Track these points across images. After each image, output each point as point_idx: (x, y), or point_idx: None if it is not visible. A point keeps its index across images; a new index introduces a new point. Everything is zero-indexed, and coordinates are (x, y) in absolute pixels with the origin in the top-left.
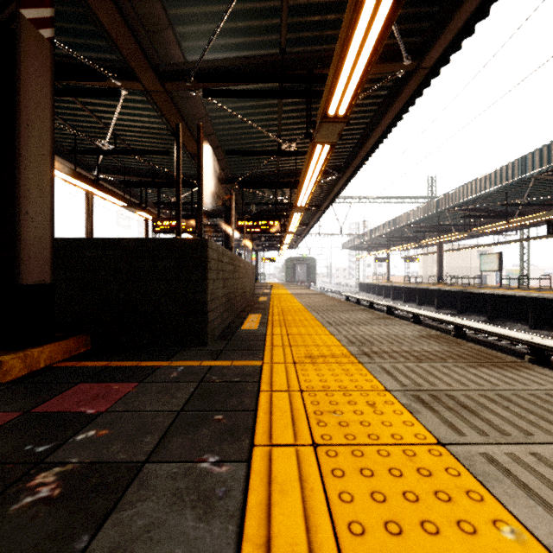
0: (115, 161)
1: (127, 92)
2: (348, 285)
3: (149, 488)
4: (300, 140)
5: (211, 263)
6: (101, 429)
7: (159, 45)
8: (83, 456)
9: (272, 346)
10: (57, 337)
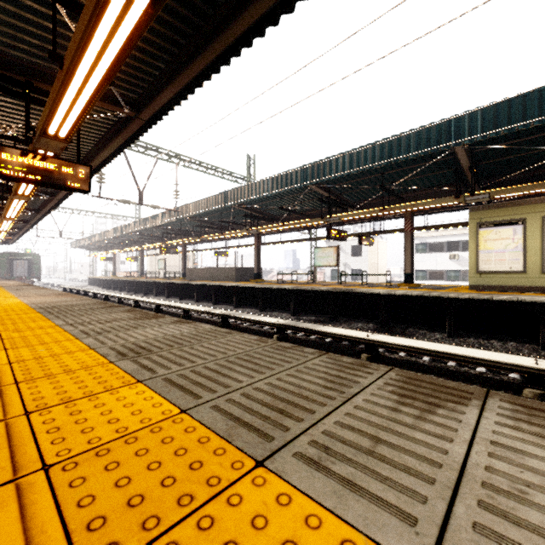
0: None
1: None
2: (86, 281)
3: None
4: None
5: None
6: None
7: None
8: None
9: None
10: None
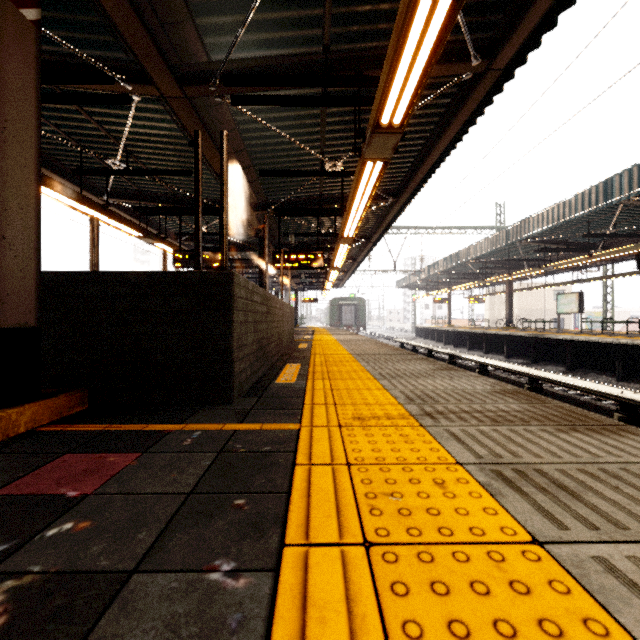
0: (129, 183)
1: (140, 98)
2: (403, 330)
3: (133, 615)
4: (347, 158)
5: (237, 302)
6: (82, 520)
7: (177, 40)
8: (49, 562)
9: (313, 405)
10: (45, 393)
